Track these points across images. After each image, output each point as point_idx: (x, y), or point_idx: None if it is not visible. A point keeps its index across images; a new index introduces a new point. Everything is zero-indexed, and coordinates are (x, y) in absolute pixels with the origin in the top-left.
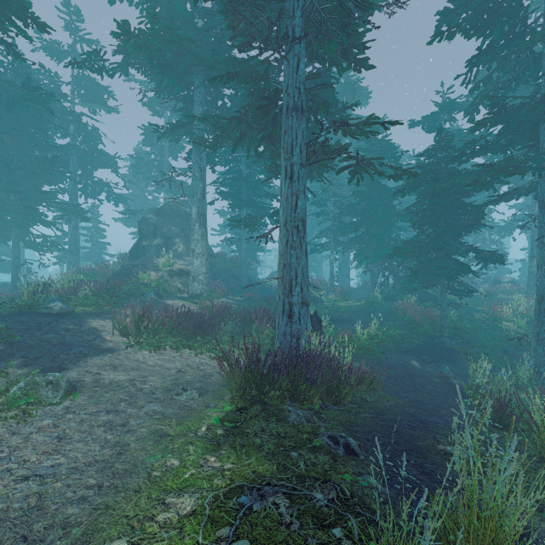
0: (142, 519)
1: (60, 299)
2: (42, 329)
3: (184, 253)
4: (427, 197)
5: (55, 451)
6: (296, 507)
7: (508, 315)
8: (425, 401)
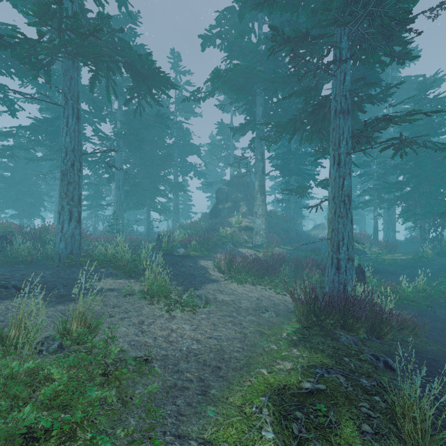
0: (268, 364)
1: (182, 246)
2: (178, 264)
3: (246, 212)
4: None
5: (215, 329)
6: (350, 382)
7: None
8: None
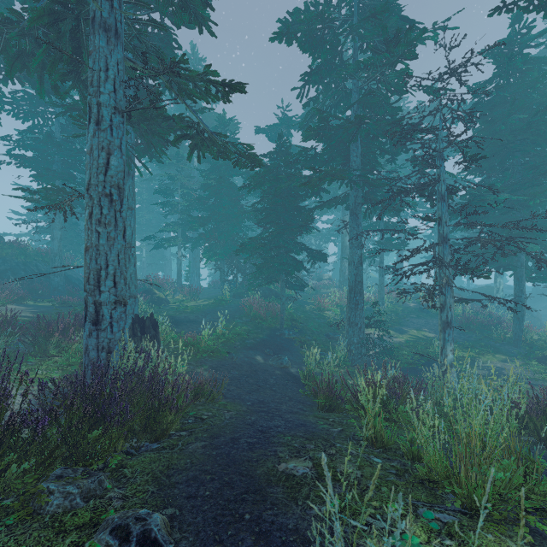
0: None
1: None
2: None
3: None
4: (270, 196)
5: None
6: None
7: (329, 305)
8: (267, 400)
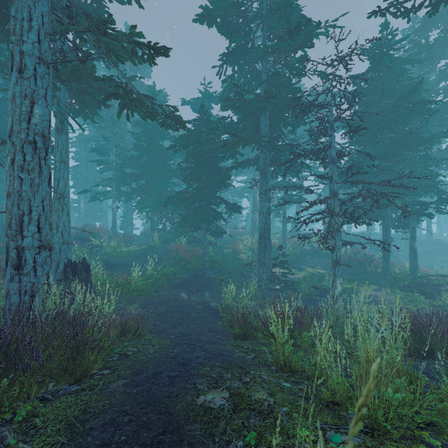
0: None
1: None
2: None
3: None
4: (194, 157)
5: None
6: None
7: (243, 249)
8: (190, 332)
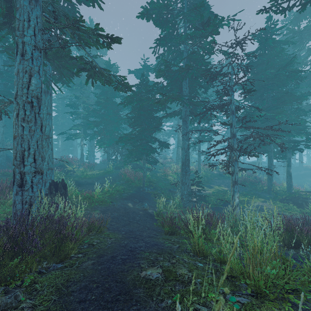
0: None
1: None
2: None
3: None
4: (137, 109)
5: None
6: None
7: (170, 173)
8: (134, 230)
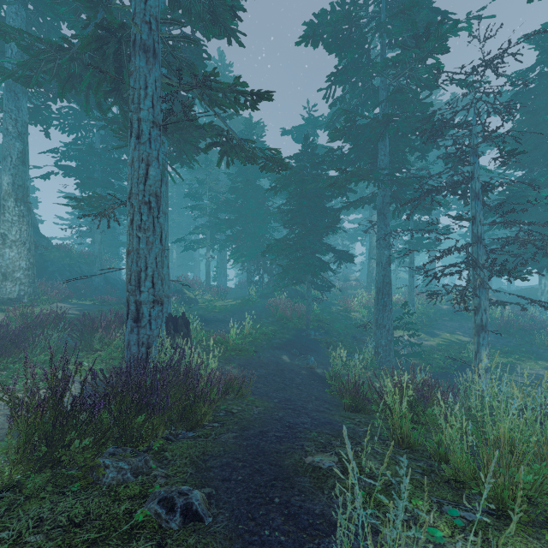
0: None
1: None
2: None
3: None
4: (296, 198)
5: None
6: None
7: (355, 306)
8: (294, 398)
